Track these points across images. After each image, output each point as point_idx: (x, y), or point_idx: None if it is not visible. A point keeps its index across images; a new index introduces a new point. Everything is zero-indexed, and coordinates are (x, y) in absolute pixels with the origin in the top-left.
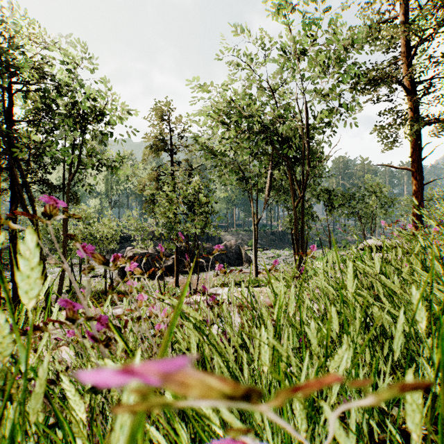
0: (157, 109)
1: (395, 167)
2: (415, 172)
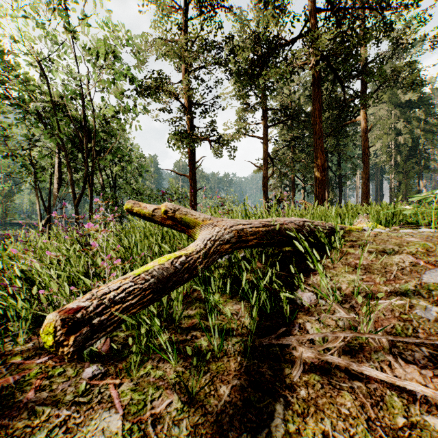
0: None
1: (177, 173)
2: (191, 179)
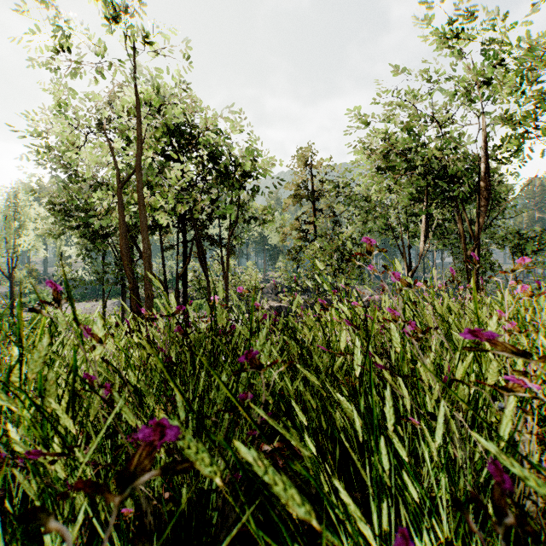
0: (302, 156)
1: None
2: None
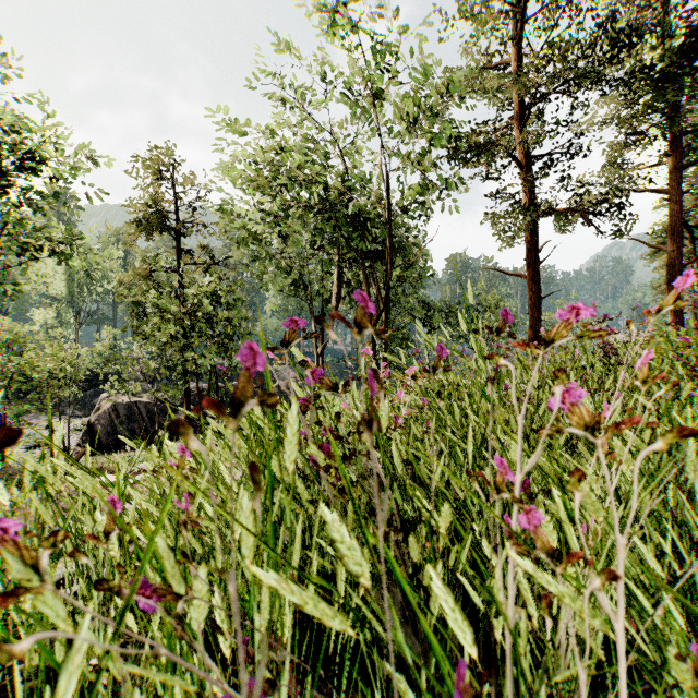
0: (151, 159)
1: (507, 273)
2: (531, 281)
